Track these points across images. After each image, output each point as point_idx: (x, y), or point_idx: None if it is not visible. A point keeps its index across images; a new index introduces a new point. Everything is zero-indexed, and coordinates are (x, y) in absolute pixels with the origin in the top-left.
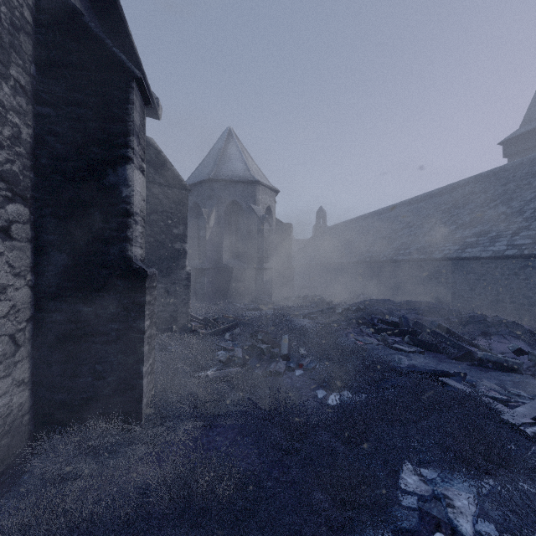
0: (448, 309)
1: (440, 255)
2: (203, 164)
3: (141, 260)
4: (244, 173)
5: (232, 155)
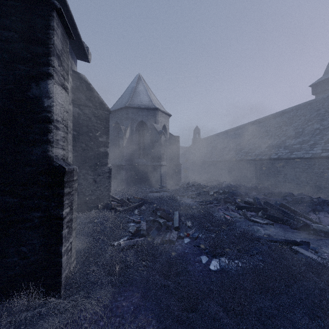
0: (284, 192)
1: (276, 156)
2: (122, 97)
3: (63, 159)
4: (149, 103)
5: (140, 91)
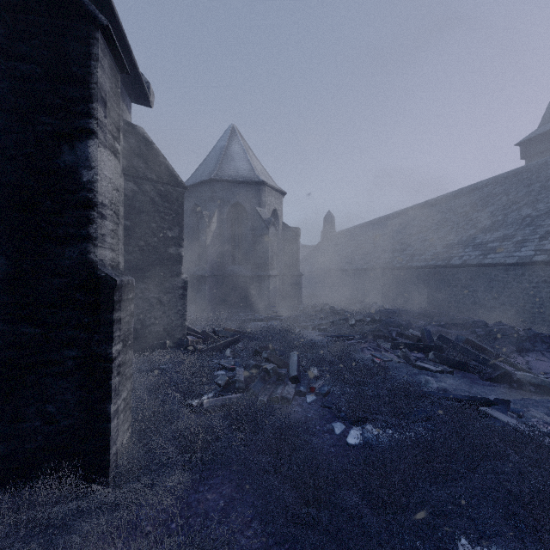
0: (472, 320)
1: (460, 262)
2: (205, 164)
3: (111, 266)
4: (249, 173)
5: (235, 154)
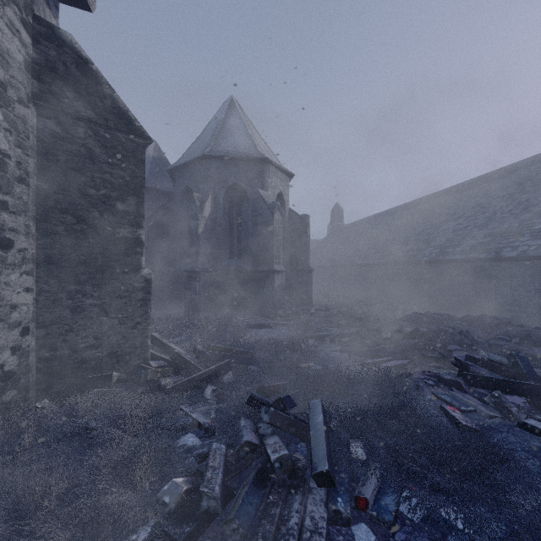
0: None
1: (515, 253)
2: (199, 140)
3: None
4: (249, 150)
5: (234, 128)
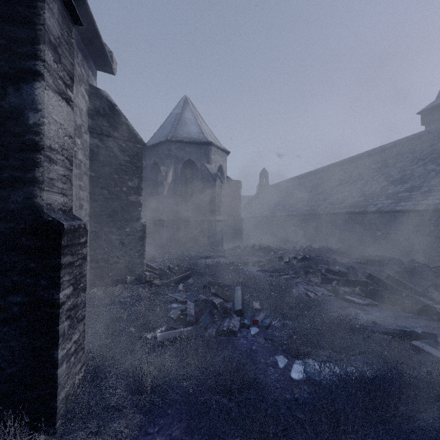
0: (389, 258)
1: (375, 209)
2: (162, 128)
3: (63, 211)
4: (199, 136)
5: (188, 119)
